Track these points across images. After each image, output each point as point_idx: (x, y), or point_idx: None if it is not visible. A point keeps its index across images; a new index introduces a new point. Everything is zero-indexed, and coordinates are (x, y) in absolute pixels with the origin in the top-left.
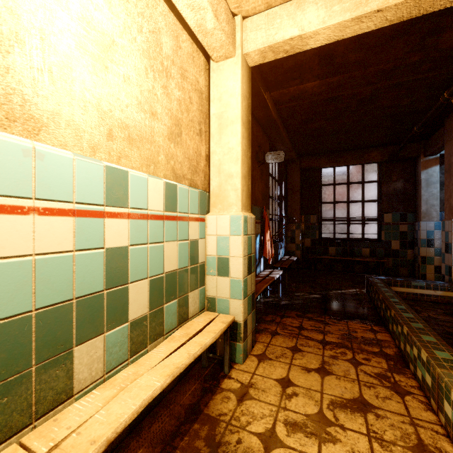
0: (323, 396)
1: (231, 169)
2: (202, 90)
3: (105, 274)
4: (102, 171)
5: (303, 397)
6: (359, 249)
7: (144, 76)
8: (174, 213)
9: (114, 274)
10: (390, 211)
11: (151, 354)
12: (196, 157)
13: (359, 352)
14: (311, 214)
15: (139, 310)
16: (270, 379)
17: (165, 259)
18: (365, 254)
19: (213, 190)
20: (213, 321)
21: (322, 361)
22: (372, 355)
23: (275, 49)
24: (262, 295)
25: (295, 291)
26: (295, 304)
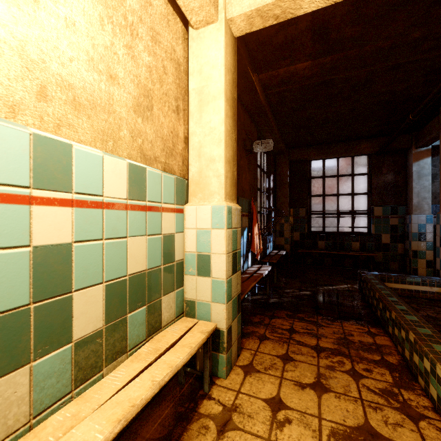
0: (321, 423)
1: (212, 152)
2: (179, 61)
3: (31, 281)
4: (27, 140)
5: (297, 425)
6: (349, 243)
7: (99, 27)
8: (142, 202)
9: (48, 280)
10: (380, 204)
11: (104, 381)
12: (172, 138)
13: (358, 360)
14: (300, 208)
15: (90, 325)
16: (258, 398)
17: (130, 258)
18: (355, 248)
19: (192, 177)
20: (190, 331)
21: (317, 373)
22: (373, 365)
23: (264, 14)
24: (250, 292)
25: (284, 288)
26: (285, 302)
